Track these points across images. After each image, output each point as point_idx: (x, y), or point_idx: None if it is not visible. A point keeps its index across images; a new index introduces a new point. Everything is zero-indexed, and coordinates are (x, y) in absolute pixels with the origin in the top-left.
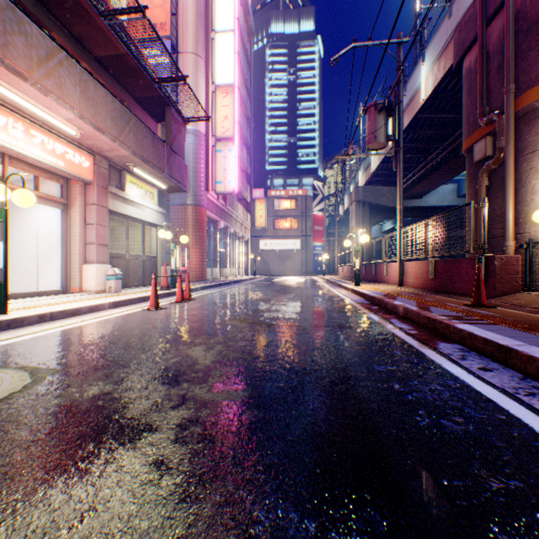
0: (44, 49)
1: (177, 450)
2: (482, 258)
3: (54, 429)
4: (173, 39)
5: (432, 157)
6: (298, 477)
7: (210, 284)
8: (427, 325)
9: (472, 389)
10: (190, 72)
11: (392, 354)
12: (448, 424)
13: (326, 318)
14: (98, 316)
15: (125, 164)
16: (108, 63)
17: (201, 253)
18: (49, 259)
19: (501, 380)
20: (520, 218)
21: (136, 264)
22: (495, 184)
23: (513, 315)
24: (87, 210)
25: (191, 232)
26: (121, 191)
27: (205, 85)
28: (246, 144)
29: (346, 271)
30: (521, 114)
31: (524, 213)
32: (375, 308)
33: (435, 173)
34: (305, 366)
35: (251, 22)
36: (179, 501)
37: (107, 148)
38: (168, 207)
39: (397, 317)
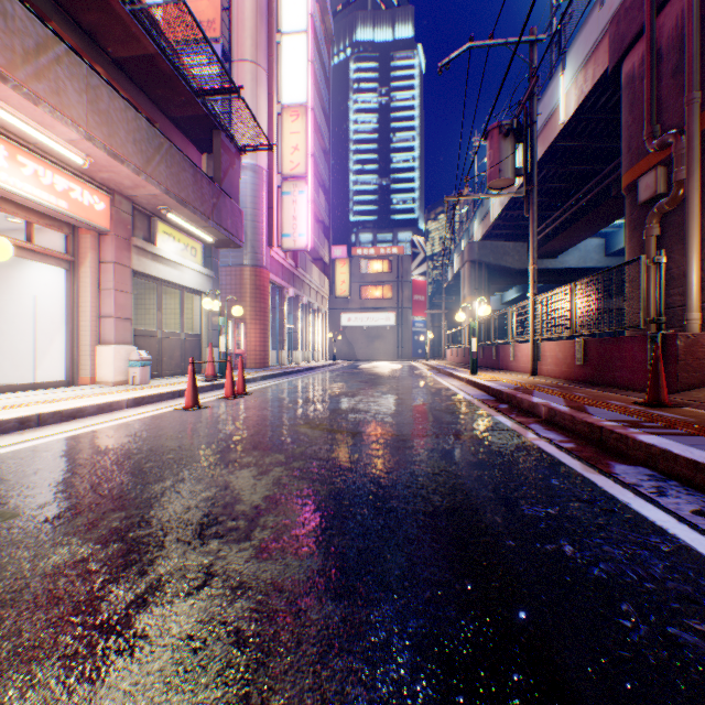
0: (32, 37)
1: None
2: (658, 336)
3: None
4: (224, 42)
5: (573, 202)
6: None
7: (274, 372)
8: (588, 435)
9: (699, 555)
10: (248, 87)
11: (545, 484)
12: (685, 637)
13: (436, 423)
14: (110, 419)
15: (155, 208)
16: (131, 68)
17: (263, 330)
18: (50, 339)
19: None
20: None
21: (172, 346)
22: (670, 233)
23: None
24: (101, 271)
25: (249, 303)
26: (150, 245)
27: (268, 105)
28: (323, 186)
29: (457, 355)
30: None
31: None
32: (504, 407)
33: (577, 222)
34: (411, 507)
35: (330, 23)
36: None
37: (129, 184)
38: (217, 268)
39: (539, 422)
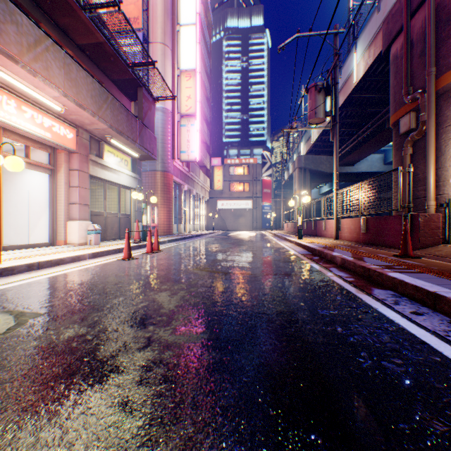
0: (33, 36)
1: (141, 392)
2: (408, 215)
3: (30, 370)
4: (144, 31)
5: (363, 131)
6: (253, 419)
7: (176, 237)
8: (362, 273)
9: (407, 332)
10: (159, 59)
11: (333, 299)
12: (389, 365)
13: (274, 267)
14: (79, 265)
15: (103, 136)
16: (89, 50)
17: (168, 211)
18: (38, 217)
19: (432, 323)
20: (440, 181)
21: (113, 221)
22: (418, 153)
23: (436, 264)
24: (70, 175)
25: (160, 194)
26: (100, 159)
27: (172, 70)
28: (206, 120)
29: (290, 227)
30: (441, 92)
31: (443, 177)
32: (316, 258)
33: (366, 144)
34: (257, 310)
35: (210, 17)
36: (141, 445)
37: (88, 122)
38: (140, 173)
39: (336, 266)
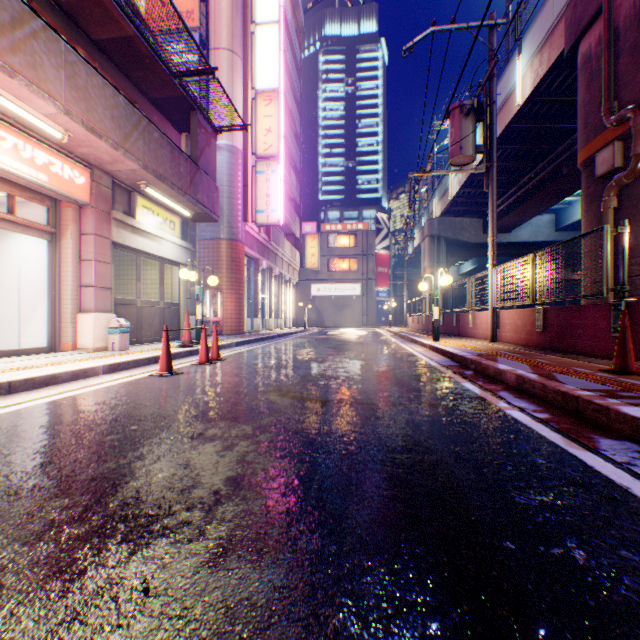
0: (7, 11)
1: None
2: (622, 304)
3: None
4: (202, 32)
5: (526, 180)
6: None
7: (249, 338)
8: (561, 404)
9: None
10: (224, 73)
11: (530, 462)
12: None
13: (404, 390)
14: (83, 385)
15: (134, 183)
16: (111, 50)
17: (238, 299)
18: (34, 307)
19: None
20: None
21: (152, 314)
22: (628, 205)
23: None
24: (82, 242)
25: (225, 274)
26: (130, 218)
27: (243, 90)
28: (294, 167)
29: (418, 322)
30: None
31: None
32: (469, 374)
33: (530, 199)
34: (388, 493)
35: (301, 17)
36: None
37: (108, 159)
38: (195, 241)
39: (508, 389)
